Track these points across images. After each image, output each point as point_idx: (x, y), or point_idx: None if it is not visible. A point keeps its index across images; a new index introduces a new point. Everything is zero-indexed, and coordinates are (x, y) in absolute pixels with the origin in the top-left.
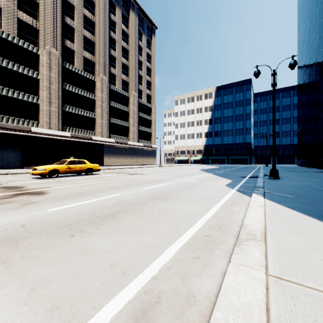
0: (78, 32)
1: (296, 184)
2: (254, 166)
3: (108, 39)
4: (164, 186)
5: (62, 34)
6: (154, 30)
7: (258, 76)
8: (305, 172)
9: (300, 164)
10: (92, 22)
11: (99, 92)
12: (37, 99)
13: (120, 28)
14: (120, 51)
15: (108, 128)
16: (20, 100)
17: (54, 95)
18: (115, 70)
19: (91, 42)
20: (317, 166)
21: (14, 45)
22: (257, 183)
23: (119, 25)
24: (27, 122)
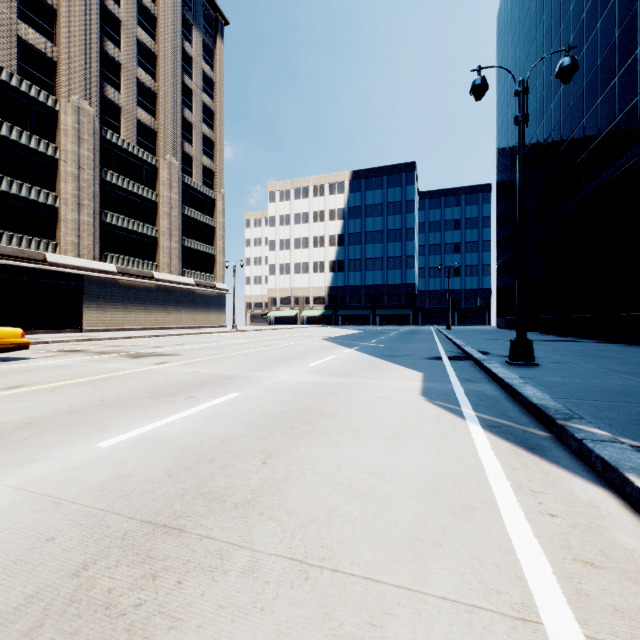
0: None
1: (625, 389)
2: (425, 330)
3: (99, 11)
4: (211, 416)
5: None
6: (222, 26)
7: (482, 95)
8: (543, 343)
9: (502, 325)
10: None
11: (70, 140)
12: None
13: None
14: (133, 51)
15: (99, 237)
16: None
17: None
18: (120, 96)
19: (45, 5)
20: (540, 329)
21: None
22: (523, 391)
23: None
24: None
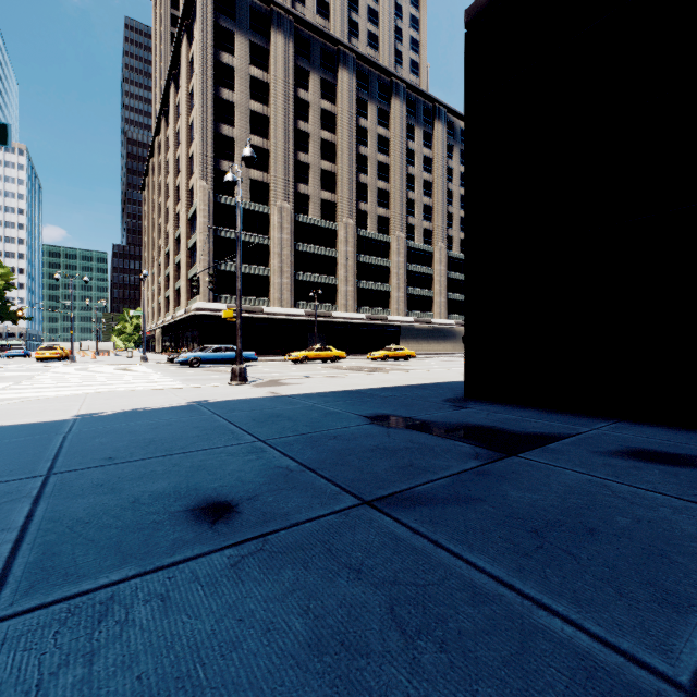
0: (371, 187)
1: None
2: None
3: (406, 179)
4: None
5: (356, 197)
6: None
7: None
8: None
9: None
10: (386, 166)
11: (395, 256)
12: (335, 280)
13: (421, 154)
14: (420, 188)
15: (406, 303)
16: (322, 283)
17: (350, 272)
18: (414, 219)
19: (385, 192)
20: None
21: (318, 227)
22: None
23: (420, 151)
24: (328, 307)
